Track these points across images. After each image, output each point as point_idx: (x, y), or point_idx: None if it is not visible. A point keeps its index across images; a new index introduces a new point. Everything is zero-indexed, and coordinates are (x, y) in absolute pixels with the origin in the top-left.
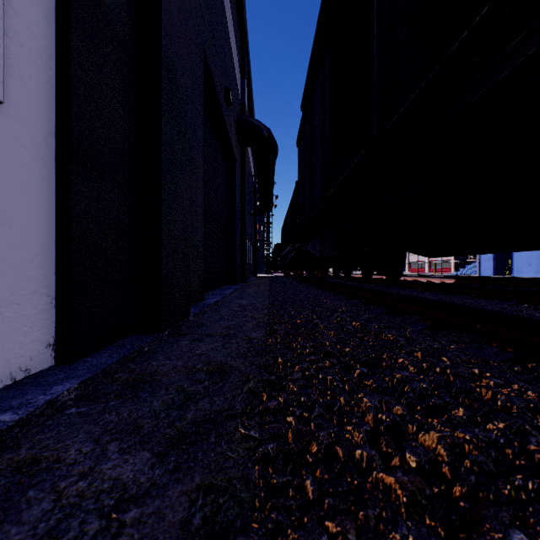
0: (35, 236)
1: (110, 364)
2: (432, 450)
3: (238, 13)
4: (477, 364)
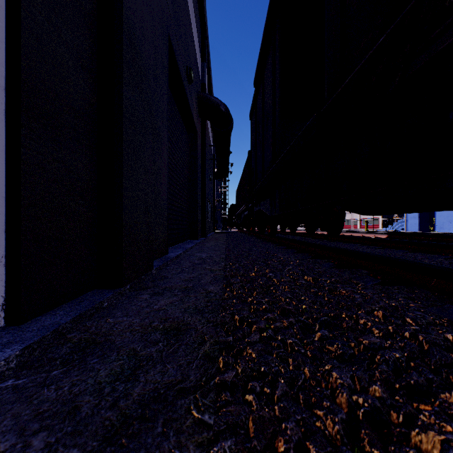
0: None
1: (62, 324)
2: None
3: (199, 5)
4: (448, 327)
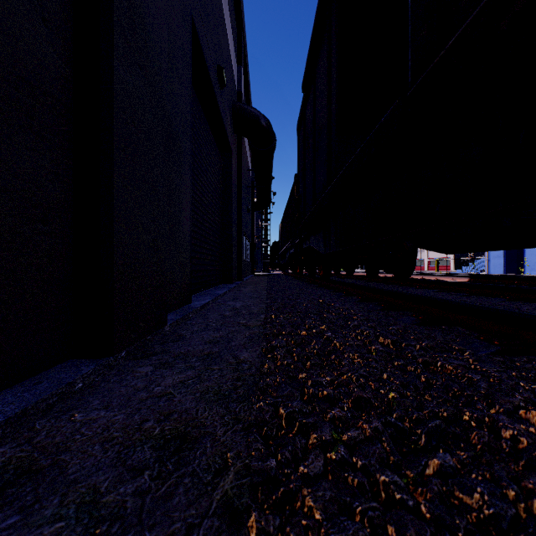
0: None
1: None
2: None
3: None
4: None
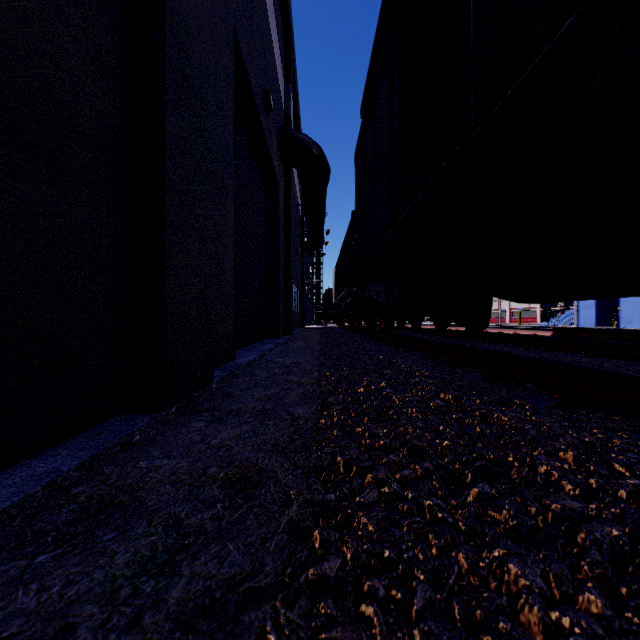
0: None
1: (62, 473)
2: None
3: (281, 2)
4: None
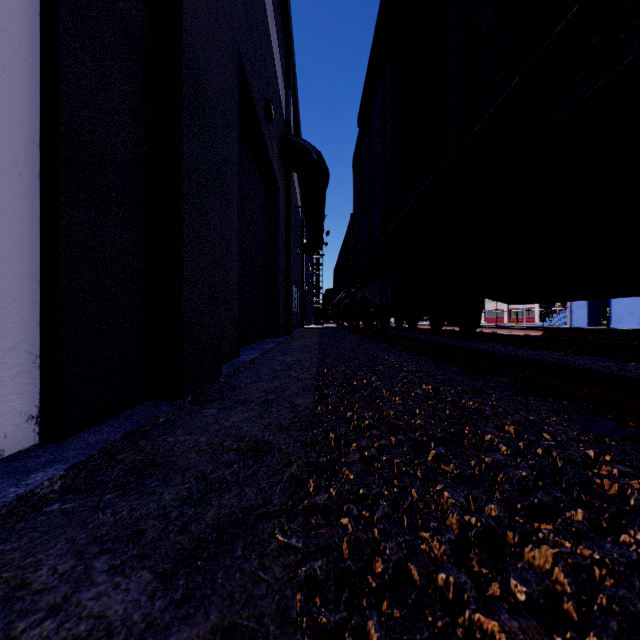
0: (11, 276)
1: (111, 442)
2: (548, 576)
3: (281, 12)
4: (591, 443)
